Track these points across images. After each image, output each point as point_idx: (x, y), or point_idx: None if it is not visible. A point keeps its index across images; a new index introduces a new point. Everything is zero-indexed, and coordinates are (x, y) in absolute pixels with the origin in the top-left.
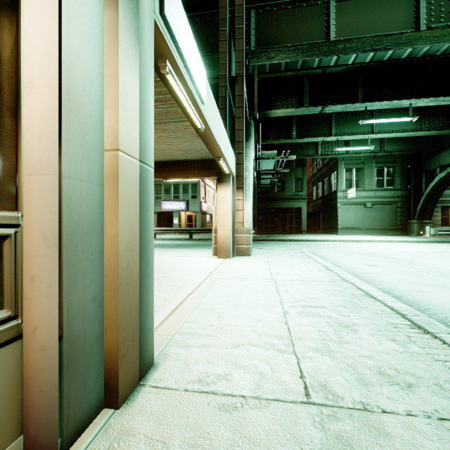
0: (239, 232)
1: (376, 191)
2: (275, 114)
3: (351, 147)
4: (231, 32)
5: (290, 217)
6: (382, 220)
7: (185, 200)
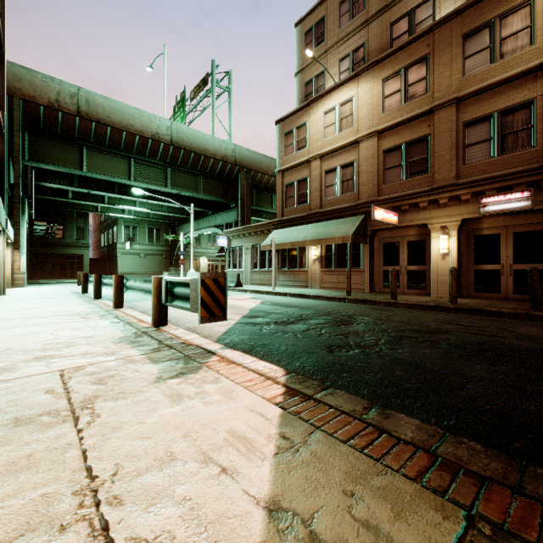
0: (17, 274)
1: (148, 245)
2: (49, 185)
3: (119, 214)
4: (11, 156)
5: (72, 263)
6: (153, 267)
7: None
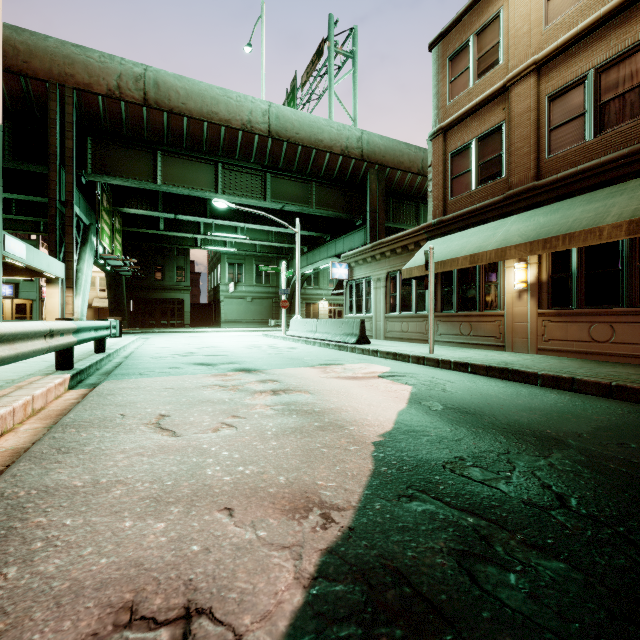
0: None
1: (256, 287)
2: (130, 211)
3: (217, 247)
4: (62, 166)
5: (172, 309)
6: (262, 314)
7: (12, 282)
